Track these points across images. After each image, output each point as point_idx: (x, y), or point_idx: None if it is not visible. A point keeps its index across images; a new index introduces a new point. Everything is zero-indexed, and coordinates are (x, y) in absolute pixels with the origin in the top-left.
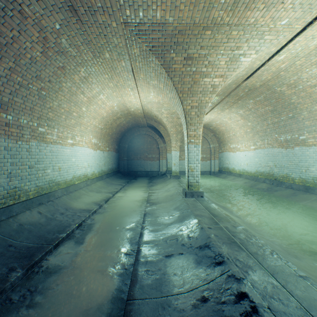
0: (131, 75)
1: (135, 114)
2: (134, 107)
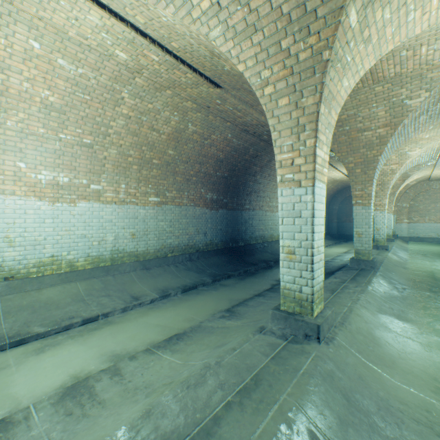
0: (329, 167)
1: (342, 180)
2: (338, 177)
